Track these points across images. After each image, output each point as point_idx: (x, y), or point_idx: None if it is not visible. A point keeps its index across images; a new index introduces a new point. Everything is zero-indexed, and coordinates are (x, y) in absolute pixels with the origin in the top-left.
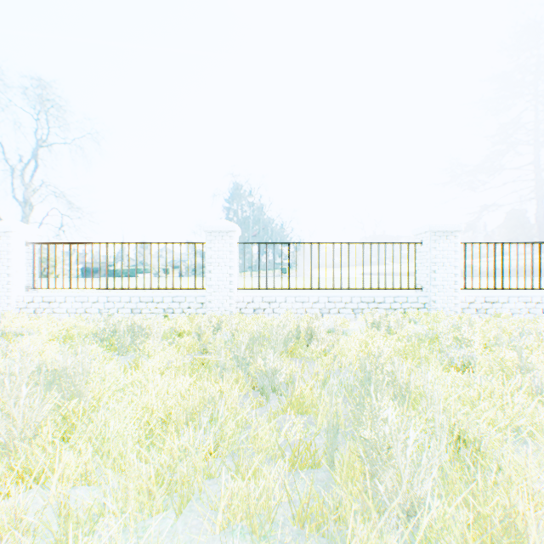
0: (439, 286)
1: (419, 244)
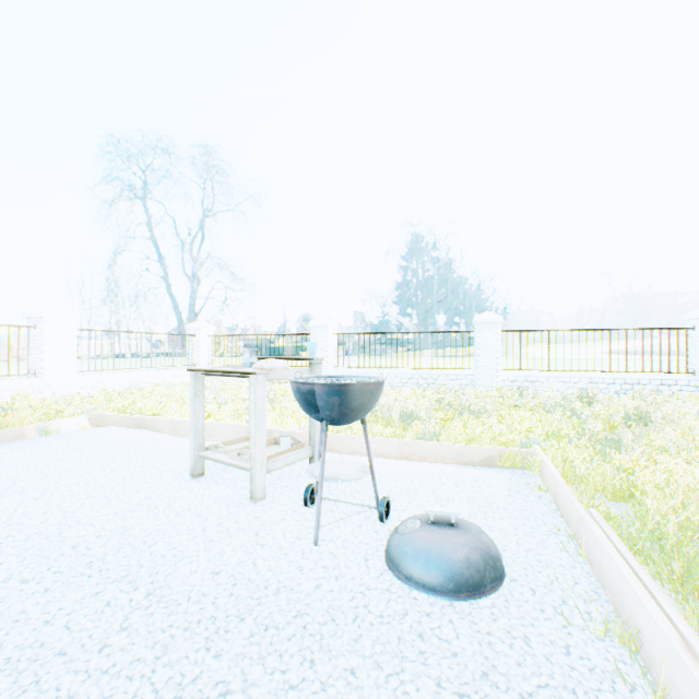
0: None
1: (691, 329)
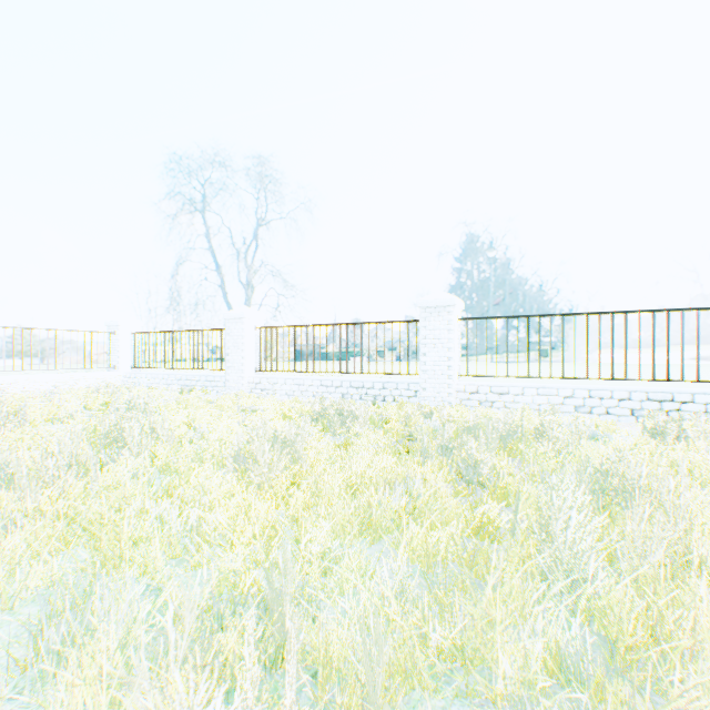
0: None
1: None
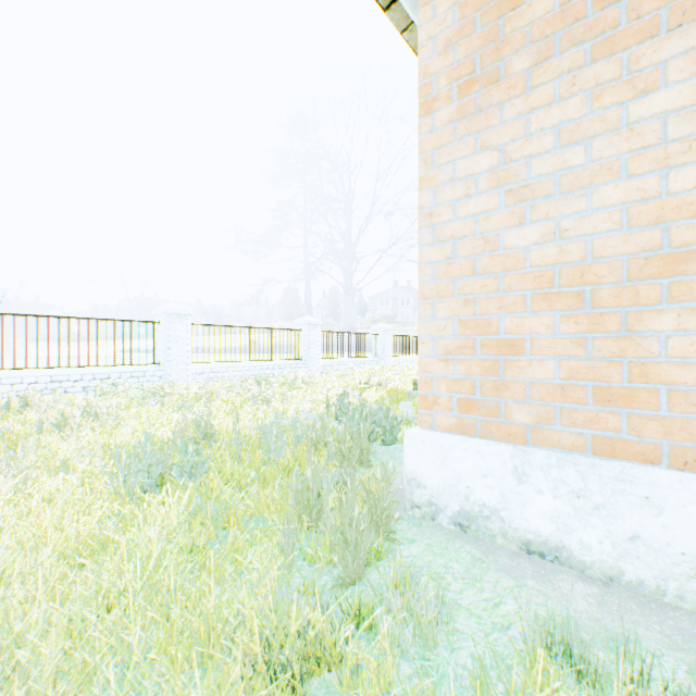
0: (175, 361)
1: (159, 323)
